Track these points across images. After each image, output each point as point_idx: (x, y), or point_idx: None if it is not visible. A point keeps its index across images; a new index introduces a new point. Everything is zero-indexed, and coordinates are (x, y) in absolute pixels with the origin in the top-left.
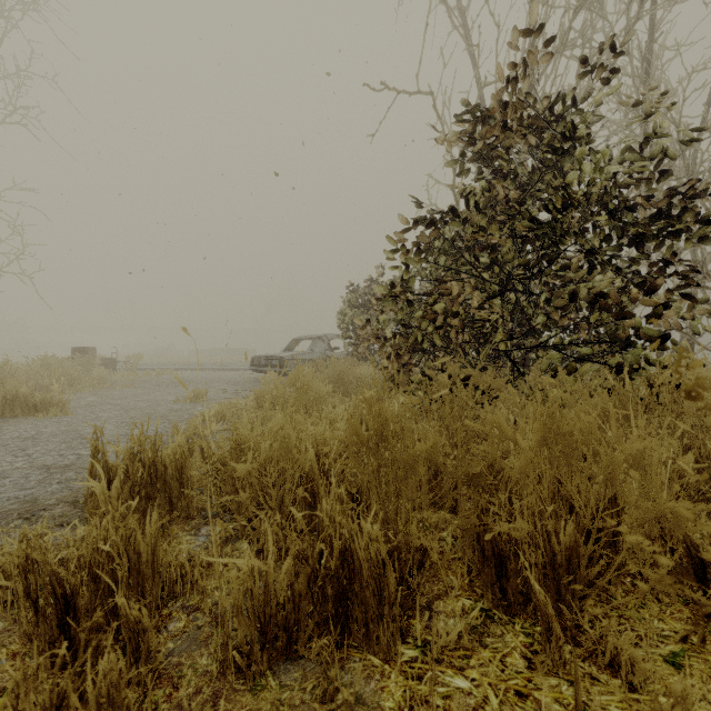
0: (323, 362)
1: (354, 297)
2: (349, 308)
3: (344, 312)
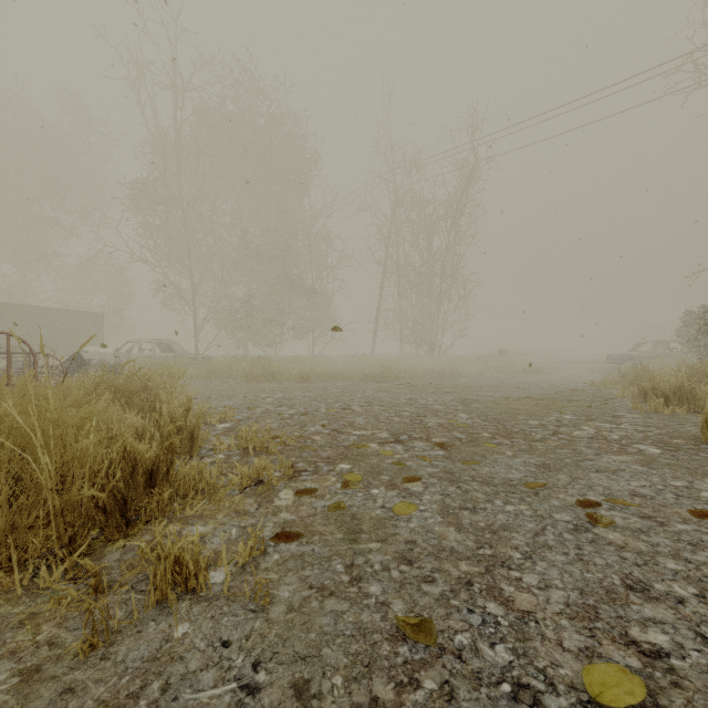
0: (665, 357)
1: (689, 318)
2: (684, 326)
3: (681, 329)
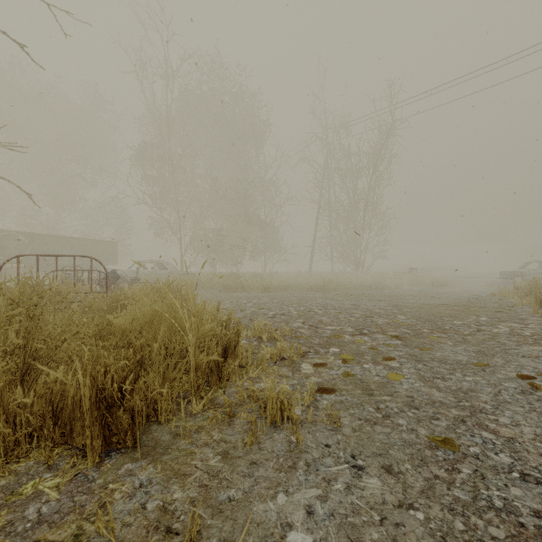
0: None
1: None
2: None
3: None
